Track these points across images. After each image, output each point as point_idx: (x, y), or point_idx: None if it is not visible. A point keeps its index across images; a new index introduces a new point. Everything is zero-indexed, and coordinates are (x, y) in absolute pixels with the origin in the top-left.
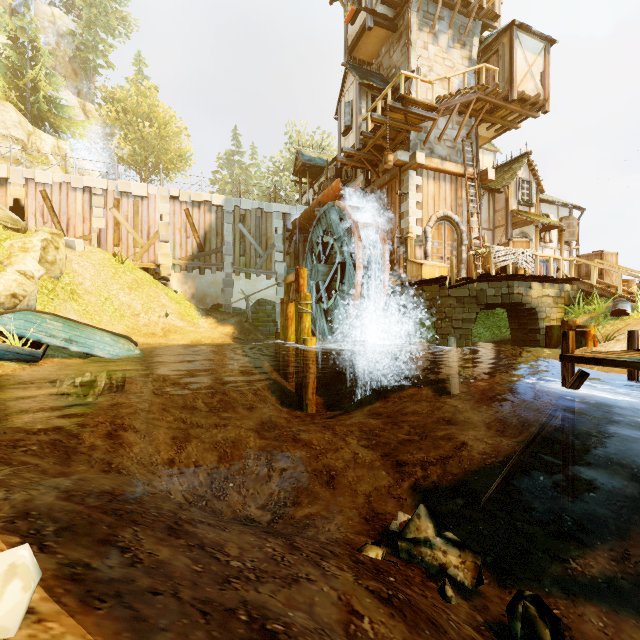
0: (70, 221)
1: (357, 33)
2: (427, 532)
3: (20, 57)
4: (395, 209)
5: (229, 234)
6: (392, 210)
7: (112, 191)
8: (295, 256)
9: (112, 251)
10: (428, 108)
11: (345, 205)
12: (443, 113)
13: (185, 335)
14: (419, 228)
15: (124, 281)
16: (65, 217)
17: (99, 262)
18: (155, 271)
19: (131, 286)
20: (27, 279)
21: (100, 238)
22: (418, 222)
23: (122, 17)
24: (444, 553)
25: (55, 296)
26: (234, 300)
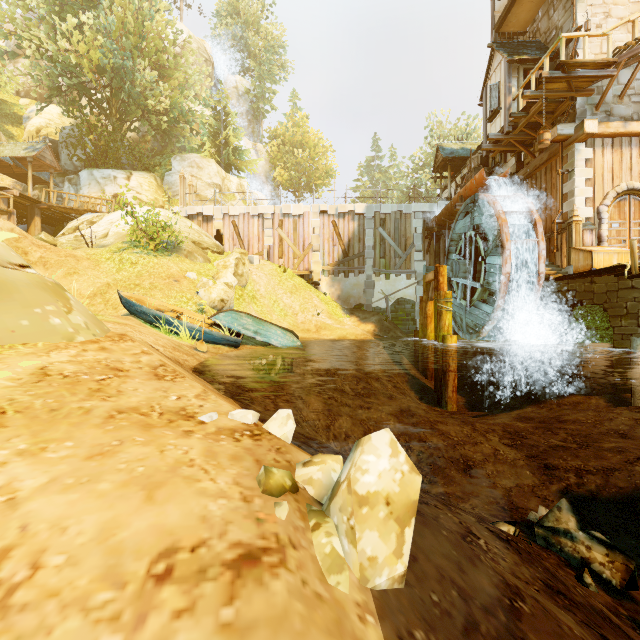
0: (250, 242)
1: (505, 7)
2: (568, 524)
3: (217, 122)
4: (555, 191)
5: (370, 239)
6: (551, 192)
7: (277, 214)
8: (435, 254)
9: (278, 263)
10: (601, 66)
11: (490, 196)
12: (626, 63)
13: (333, 331)
14: (589, 209)
15: (286, 287)
16: (247, 239)
17: (269, 272)
18: (308, 277)
19: (291, 290)
20: (229, 288)
21: (269, 253)
22: (588, 202)
23: (281, 64)
24: (587, 548)
25: (243, 300)
26: (374, 300)
